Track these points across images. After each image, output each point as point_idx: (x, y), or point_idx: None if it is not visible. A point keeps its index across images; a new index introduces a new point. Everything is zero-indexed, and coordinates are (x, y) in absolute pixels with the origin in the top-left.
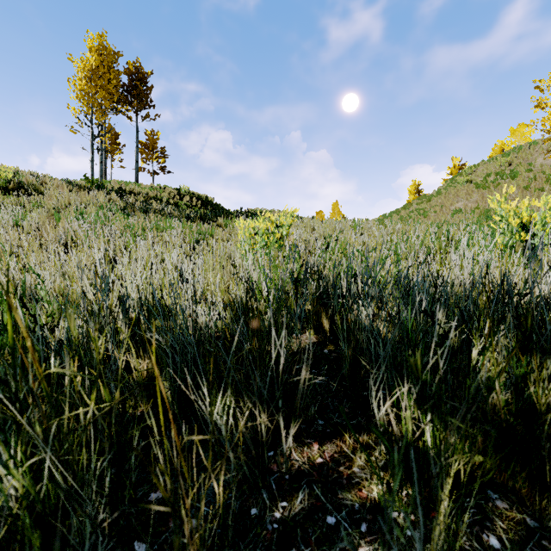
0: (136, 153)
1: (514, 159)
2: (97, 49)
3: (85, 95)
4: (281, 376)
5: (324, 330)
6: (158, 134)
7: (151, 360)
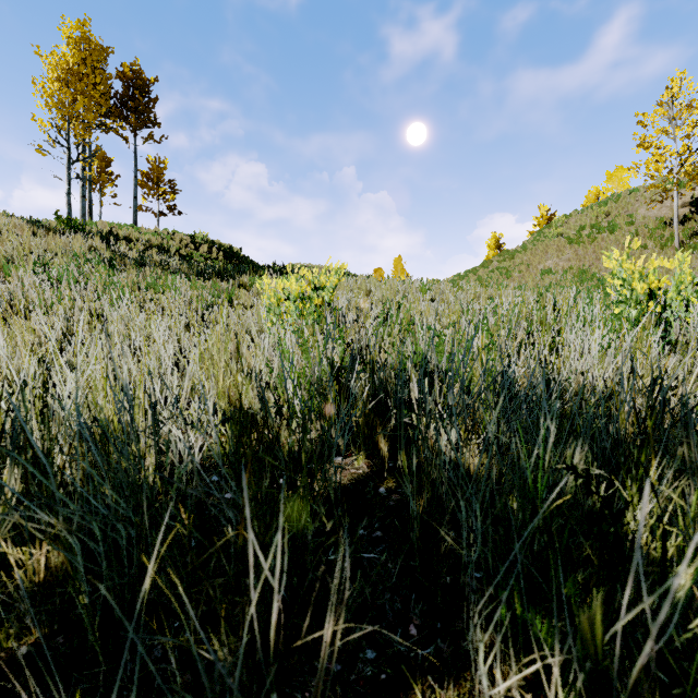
0: (134, 186)
1: (612, 209)
2: (77, 42)
3: (58, 102)
4: (273, 646)
5: (379, 453)
6: (166, 162)
7: (54, 543)
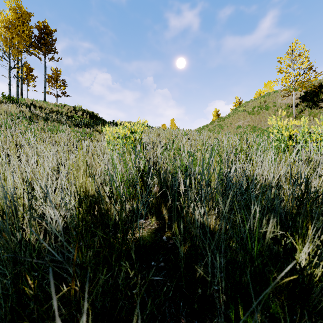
0: (44, 82)
1: (267, 99)
2: (14, 9)
3: (4, 38)
4: None
5: (163, 217)
6: (60, 71)
7: None
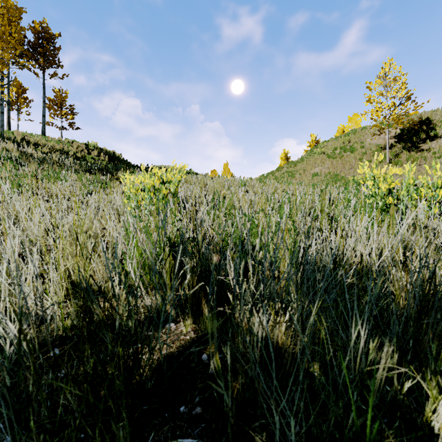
0: (43, 108)
1: (352, 138)
2: None
3: None
4: None
5: (204, 320)
6: (67, 93)
7: None
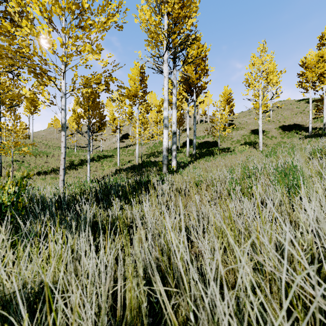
0: None
1: None
2: None
3: None
4: None
5: None
6: None
7: None
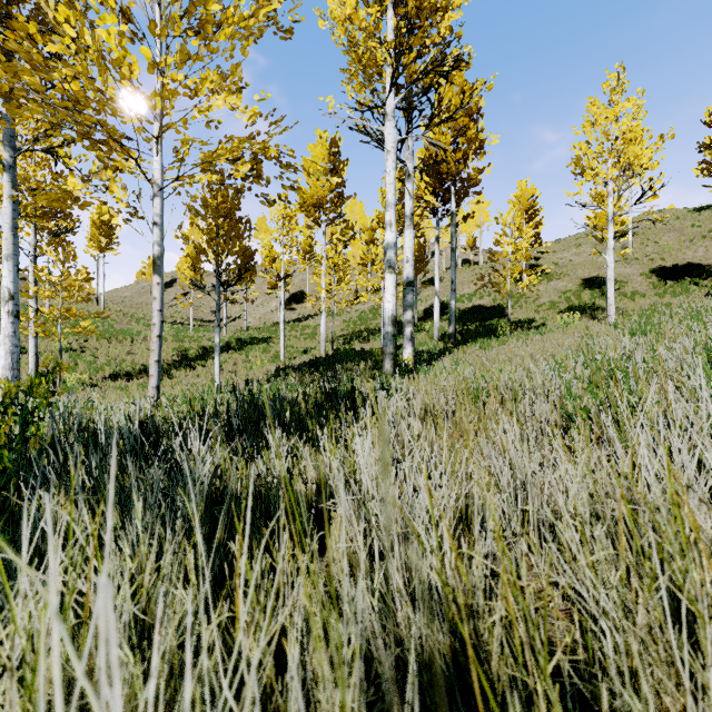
0: None
1: None
2: None
3: None
4: None
5: None
6: None
7: None
